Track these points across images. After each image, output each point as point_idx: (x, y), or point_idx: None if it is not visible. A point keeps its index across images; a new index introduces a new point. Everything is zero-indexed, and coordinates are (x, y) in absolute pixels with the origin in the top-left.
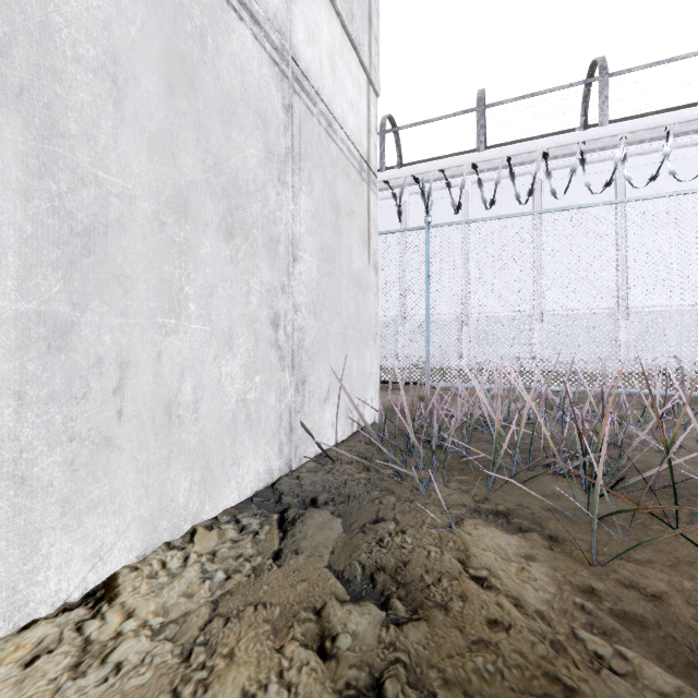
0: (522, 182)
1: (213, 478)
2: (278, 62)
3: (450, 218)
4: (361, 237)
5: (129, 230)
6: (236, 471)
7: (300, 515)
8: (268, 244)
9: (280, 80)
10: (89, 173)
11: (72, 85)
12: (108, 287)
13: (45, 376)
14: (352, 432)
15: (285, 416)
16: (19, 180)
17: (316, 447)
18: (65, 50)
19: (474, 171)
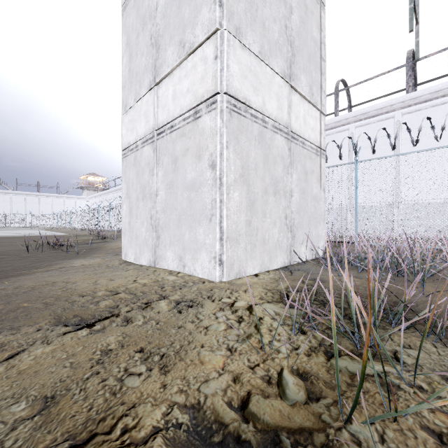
0: (444, 108)
1: (271, 259)
2: (287, 137)
3: (385, 139)
4: (317, 179)
5: (258, 200)
6: (276, 259)
7: (295, 271)
8: (284, 194)
9: (287, 142)
10: (253, 191)
11: (251, 175)
12: (255, 213)
13: (248, 231)
14: (312, 258)
15: (288, 246)
16: (245, 196)
17: (298, 259)
18: (250, 168)
19: (404, 107)
